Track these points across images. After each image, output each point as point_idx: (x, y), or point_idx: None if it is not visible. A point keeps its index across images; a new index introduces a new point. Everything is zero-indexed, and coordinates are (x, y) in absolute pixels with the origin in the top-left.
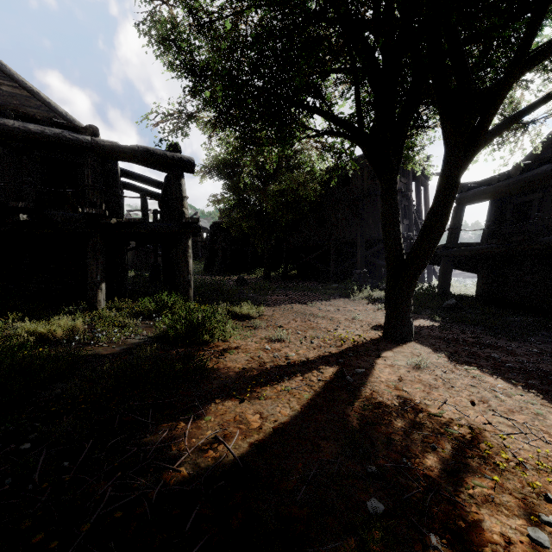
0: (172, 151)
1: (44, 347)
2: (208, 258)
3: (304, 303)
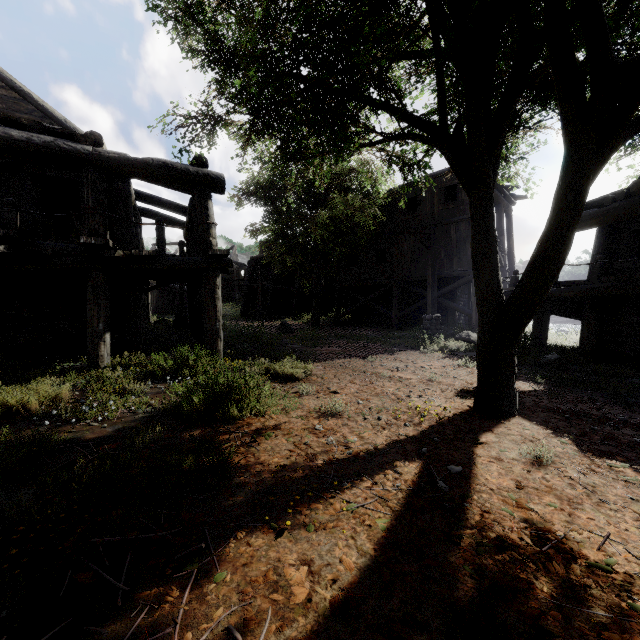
0: (196, 165)
1: (8, 426)
2: (245, 299)
3: (362, 357)
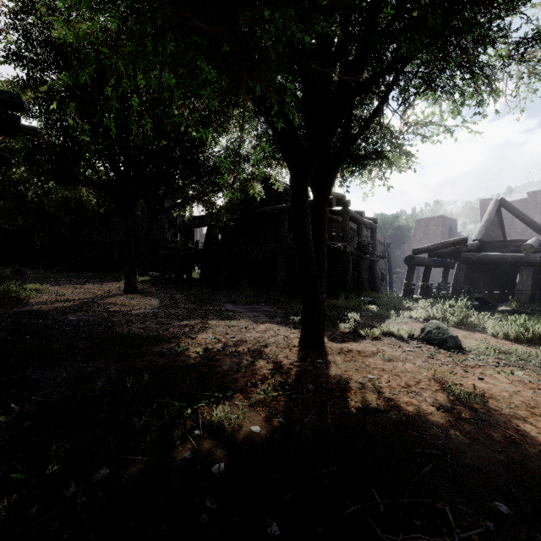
0: None
1: None
2: None
3: (83, 284)
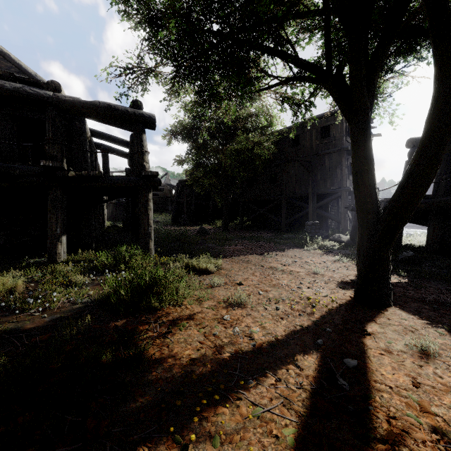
0: (133, 107)
1: None
2: (175, 211)
3: (260, 253)
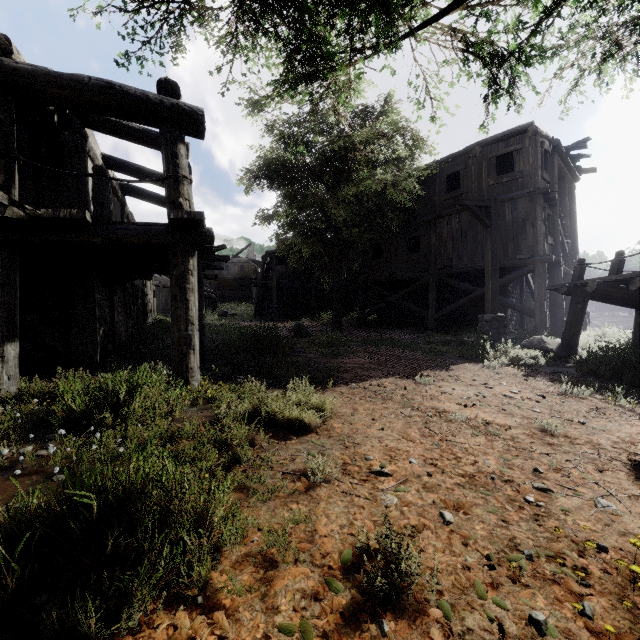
0: (161, 93)
1: None
2: (259, 298)
3: (406, 375)
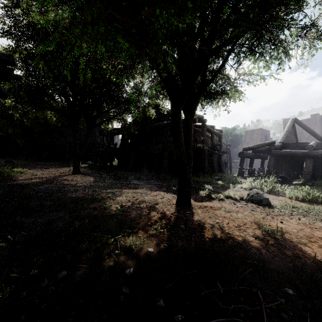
0: None
1: None
2: None
3: (48, 168)
